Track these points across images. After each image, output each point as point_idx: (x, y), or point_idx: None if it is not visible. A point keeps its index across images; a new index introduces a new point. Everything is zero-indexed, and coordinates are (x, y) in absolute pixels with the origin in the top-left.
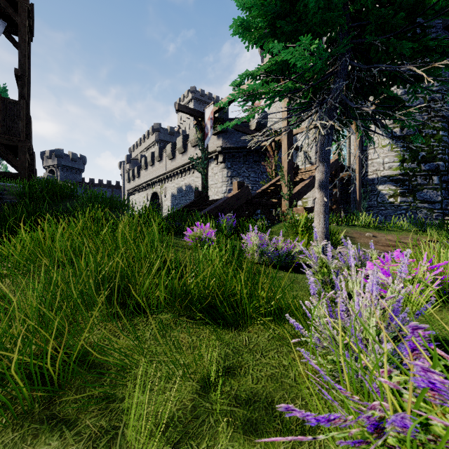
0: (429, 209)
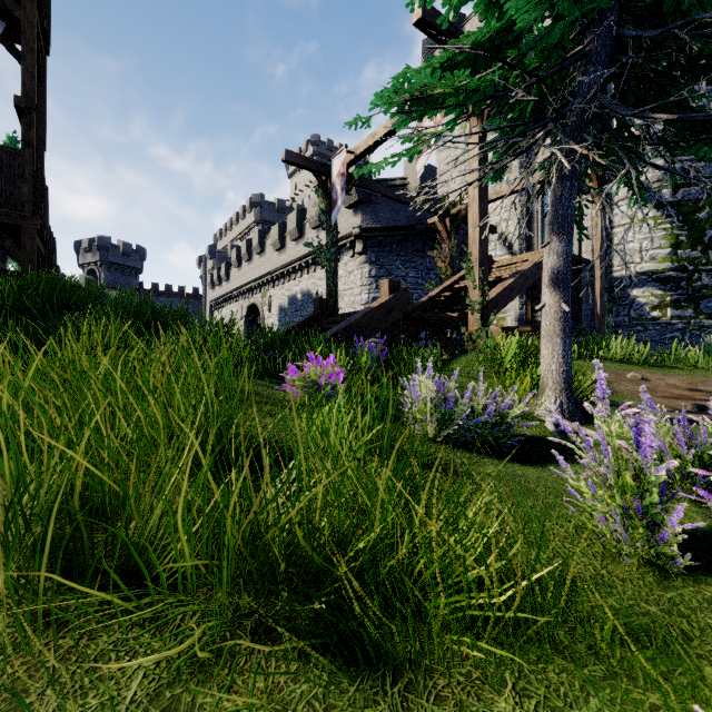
0: None
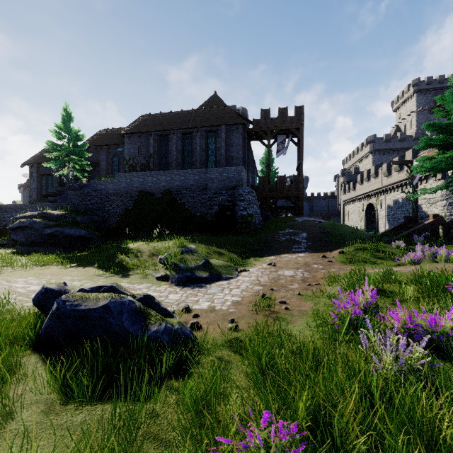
0: None
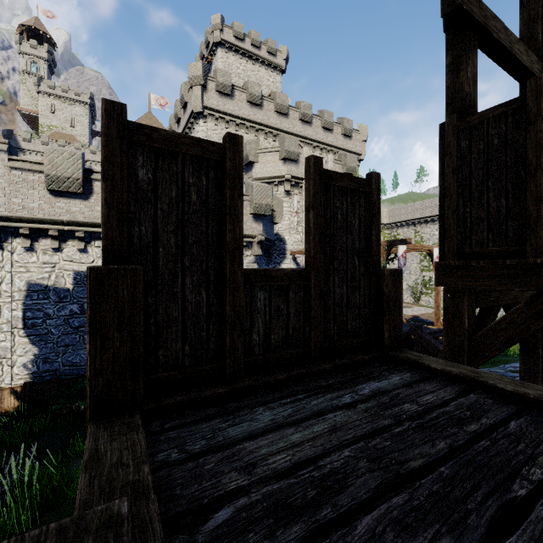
0: None
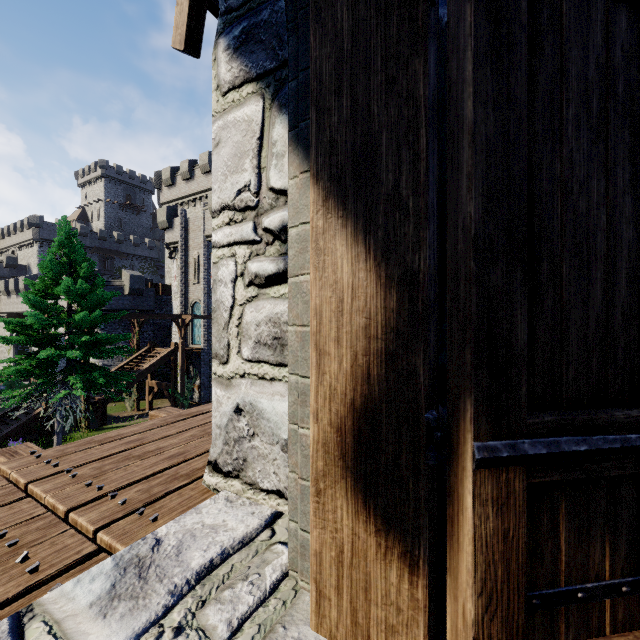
0: None
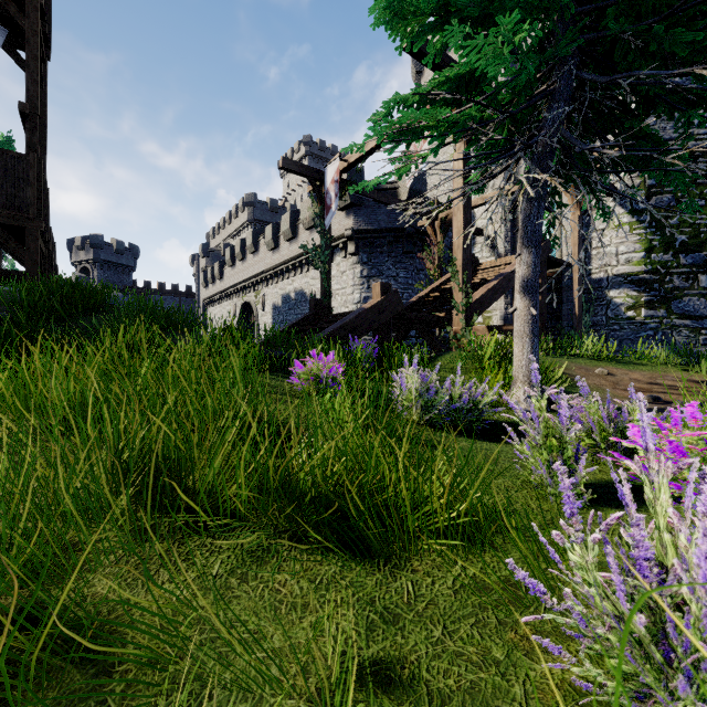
0: (692, 329)
